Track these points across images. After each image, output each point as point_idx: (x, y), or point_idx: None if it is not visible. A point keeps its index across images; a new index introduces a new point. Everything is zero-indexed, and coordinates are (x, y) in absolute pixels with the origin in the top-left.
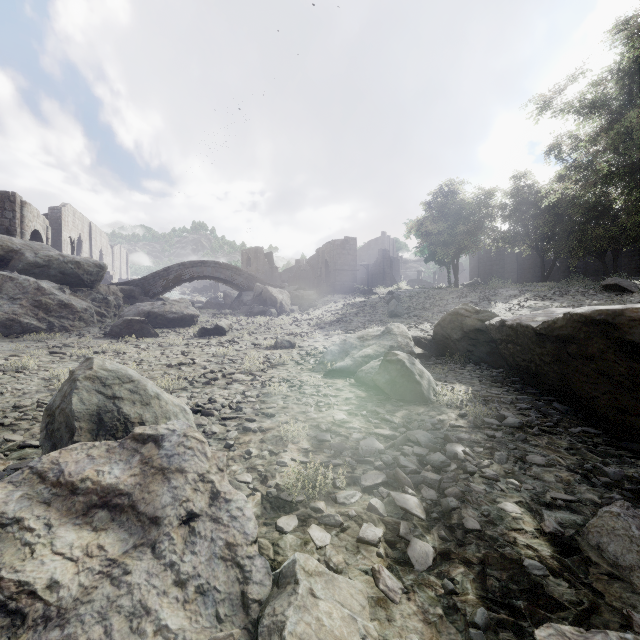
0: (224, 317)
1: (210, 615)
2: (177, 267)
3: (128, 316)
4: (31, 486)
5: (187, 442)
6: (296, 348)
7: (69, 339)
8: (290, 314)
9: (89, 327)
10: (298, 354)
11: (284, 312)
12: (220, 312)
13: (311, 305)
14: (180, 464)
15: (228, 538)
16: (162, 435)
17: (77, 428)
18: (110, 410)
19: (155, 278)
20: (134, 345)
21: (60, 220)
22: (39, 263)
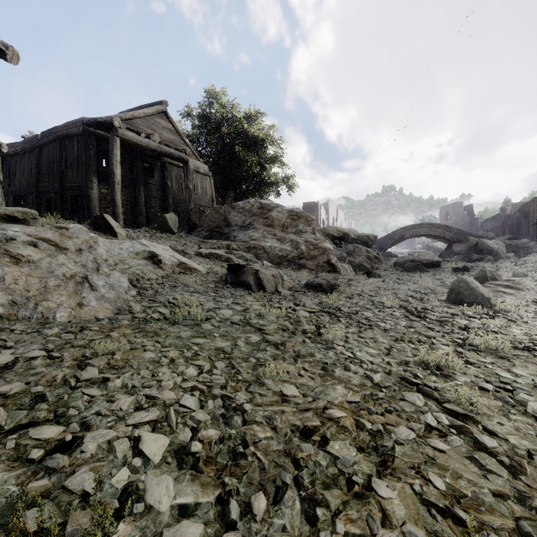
0: (449, 263)
1: (536, 297)
2: (400, 230)
3: (400, 262)
4: (490, 285)
5: (521, 280)
6: (528, 277)
7: (387, 272)
8: (507, 260)
9: (383, 268)
10: (531, 279)
11: (500, 259)
12: (443, 260)
13: (527, 252)
14: (521, 283)
15: (536, 292)
16: (513, 280)
17: (488, 279)
18: (493, 277)
19: (386, 239)
20: (424, 274)
21: (328, 210)
22: (355, 238)
